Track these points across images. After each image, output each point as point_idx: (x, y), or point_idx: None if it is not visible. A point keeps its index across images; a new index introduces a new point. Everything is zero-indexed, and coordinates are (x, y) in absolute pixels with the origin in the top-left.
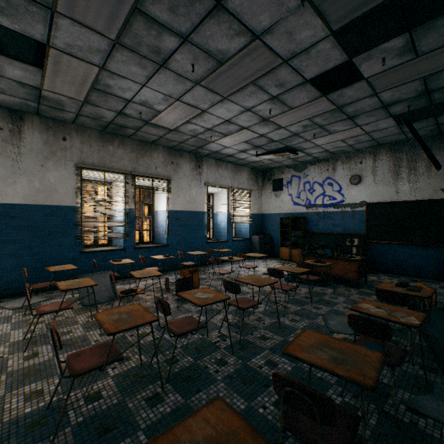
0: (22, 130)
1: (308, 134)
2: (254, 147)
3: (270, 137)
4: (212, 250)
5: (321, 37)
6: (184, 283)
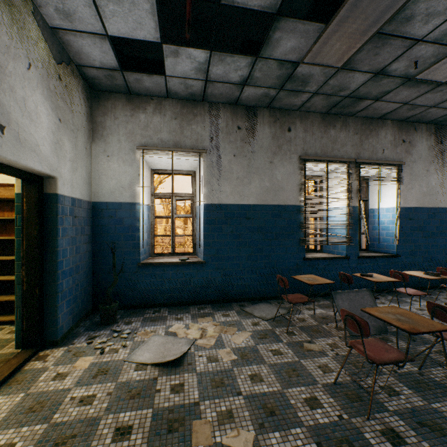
0: (255, 127)
1: None
2: None
3: None
4: None
5: None
6: None
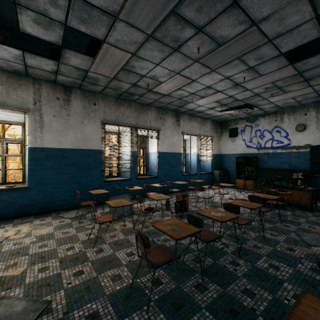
0: (70, 99)
1: (267, 94)
2: (221, 105)
3: (236, 97)
4: (191, 180)
5: (306, 20)
6: (180, 204)
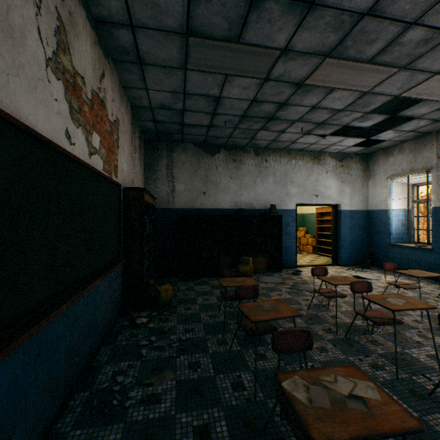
0: None
1: None
2: None
3: None
4: None
5: None
6: None
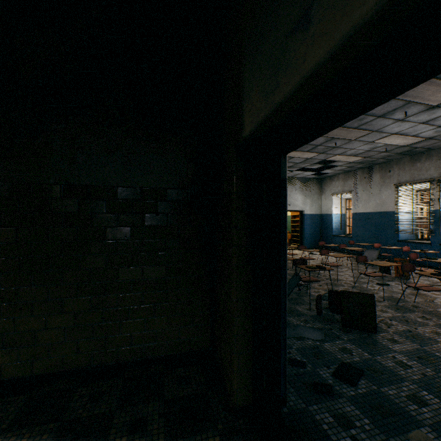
0: (371, 175)
1: None
2: None
3: None
4: None
5: None
6: None
